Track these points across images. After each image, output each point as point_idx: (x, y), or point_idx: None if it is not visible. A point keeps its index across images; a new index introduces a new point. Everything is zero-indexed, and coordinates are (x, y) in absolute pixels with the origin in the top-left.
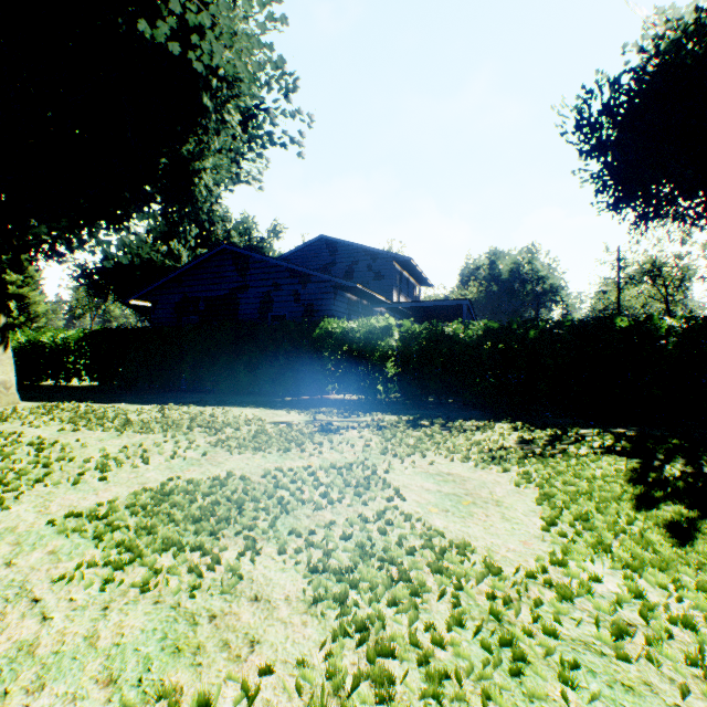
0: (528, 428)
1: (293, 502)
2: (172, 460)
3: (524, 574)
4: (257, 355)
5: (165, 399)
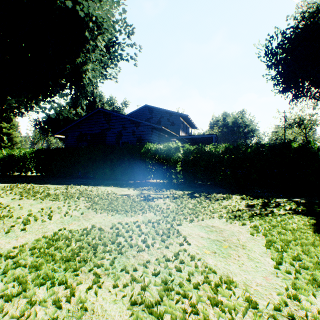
0: (249, 198)
1: (126, 245)
2: (65, 217)
3: (273, 308)
4: (114, 161)
5: (70, 182)
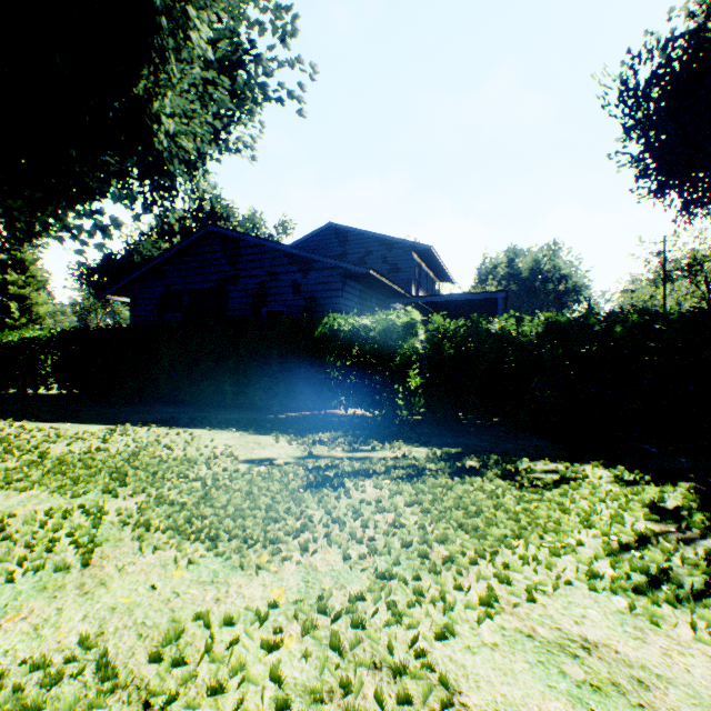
0: (642, 478)
1: None
2: (17, 569)
3: None
4: (245, 359)
5: (130, 415)
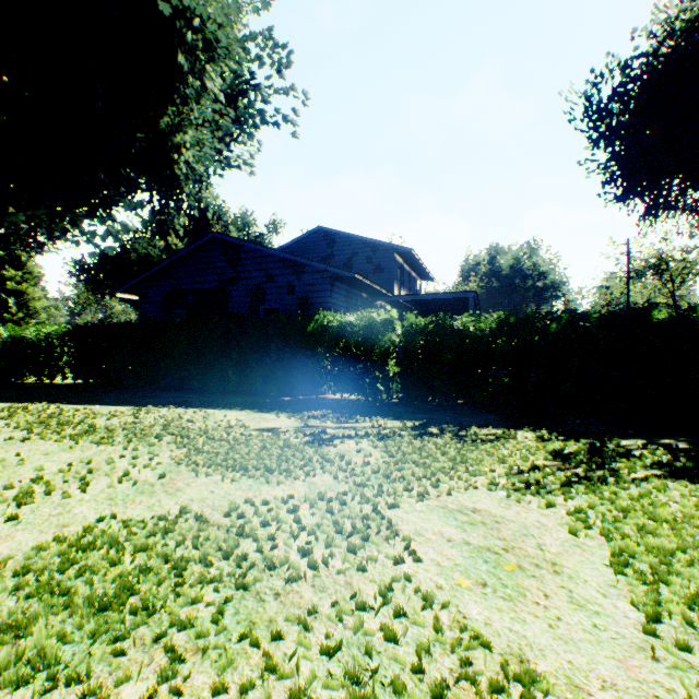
0: (557, 438)
1: (259, 563)
2: (120, 484)
3: None
4: (247, 351)
5: (146, 399)
